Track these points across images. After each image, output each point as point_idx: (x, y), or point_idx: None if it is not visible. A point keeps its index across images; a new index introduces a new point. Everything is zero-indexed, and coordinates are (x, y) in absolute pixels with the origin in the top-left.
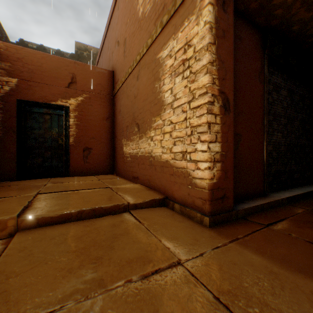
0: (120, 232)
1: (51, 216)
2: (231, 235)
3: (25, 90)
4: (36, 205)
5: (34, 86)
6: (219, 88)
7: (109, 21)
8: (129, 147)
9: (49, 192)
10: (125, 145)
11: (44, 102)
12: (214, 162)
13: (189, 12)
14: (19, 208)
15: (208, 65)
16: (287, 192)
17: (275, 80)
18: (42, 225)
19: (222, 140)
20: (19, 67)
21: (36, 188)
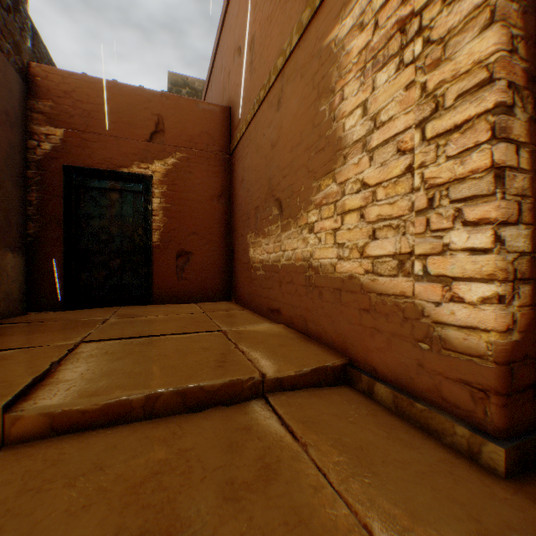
0: (243, 474)
1: (82, 409)
2: None
3: (77, 148)
4: (65, 372)
5: (92, 141)
6: (525, 68)
7: (223, 17)
8: (260, 250)
9: (102, 339)
10: (253, 244)
11: (109, 170)
12: (514, 281)
13: None
14: (21, 383)
15: (494, 0)
16: None
17: None
18: (62, 430)
19: (533, 219)
20: (67, 108)
21: (86, 328)
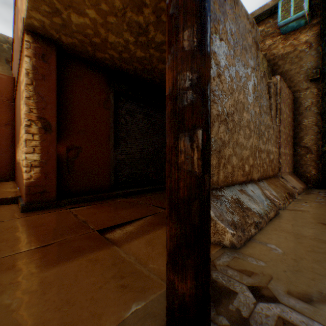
0: None
1: None
2: (28, 215)
3: None
4: None
5: None
6: (38, 115)
7: (14, 25)
8: (18, 155)
9: None
10: (17, 152)
11: None
12: (33, 167)
13: (24, 55)
14: None
15: (25, 99)
16: (135, 189)
17: (129, 107)
18: None
19: (43, 152)
20: None
21: None
